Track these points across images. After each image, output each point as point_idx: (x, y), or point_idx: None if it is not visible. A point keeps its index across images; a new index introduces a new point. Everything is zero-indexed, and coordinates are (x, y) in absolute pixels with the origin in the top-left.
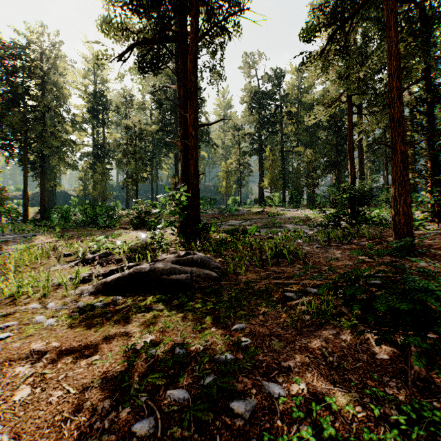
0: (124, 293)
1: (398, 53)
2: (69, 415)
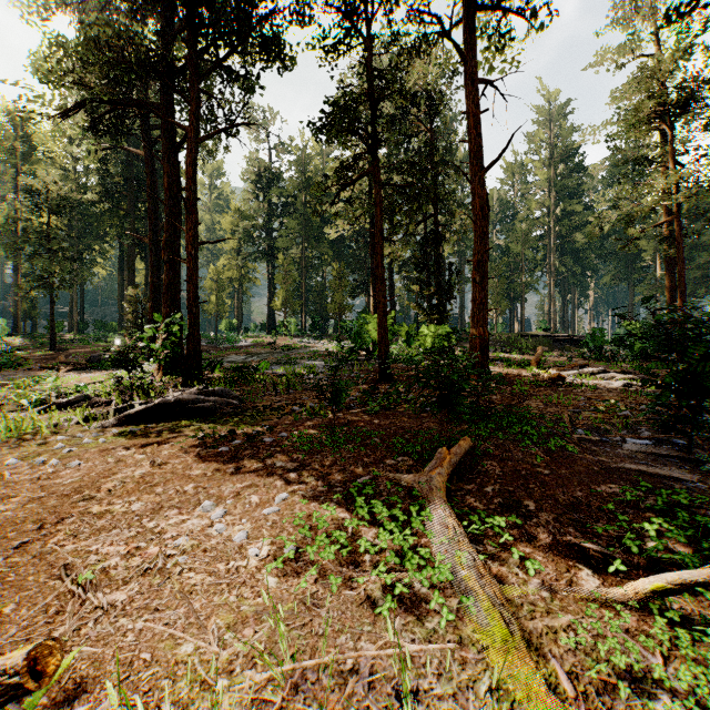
0: (151, 423)
1: (381, 228)
2: (182, 454)
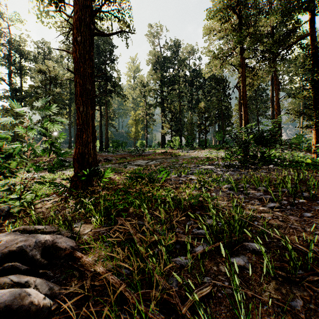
0: None
1: None
2: None
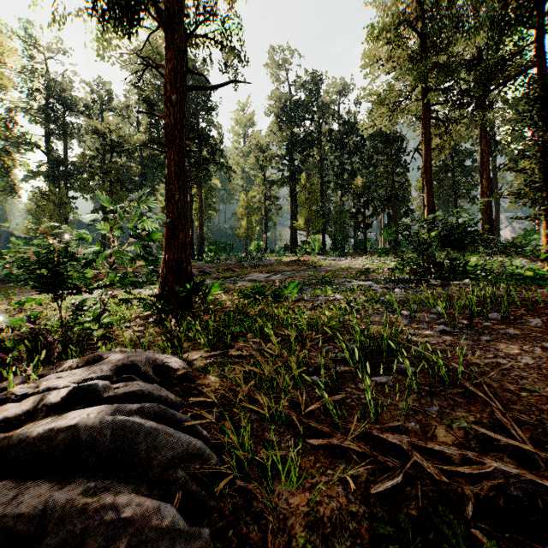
0: None
1: None
2: None
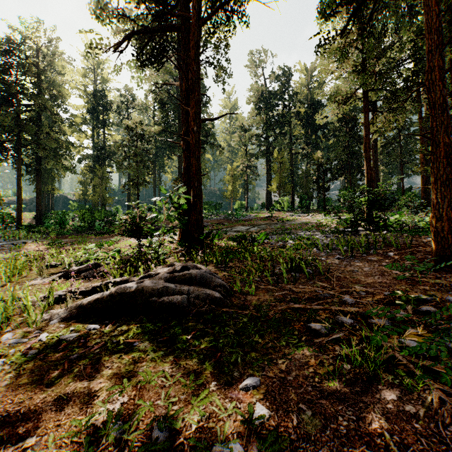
0: (103, 320)
1: (440, 25)
2: None
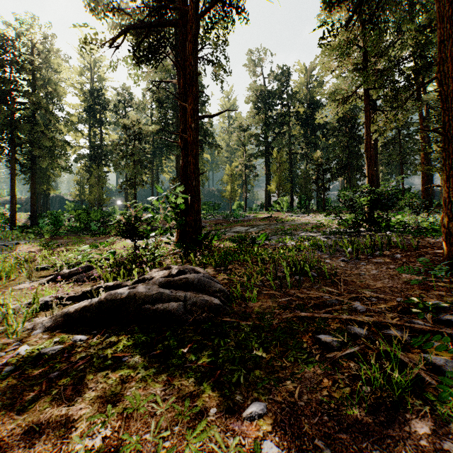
0: (91, 329)
1: (452, 13)
2: None
